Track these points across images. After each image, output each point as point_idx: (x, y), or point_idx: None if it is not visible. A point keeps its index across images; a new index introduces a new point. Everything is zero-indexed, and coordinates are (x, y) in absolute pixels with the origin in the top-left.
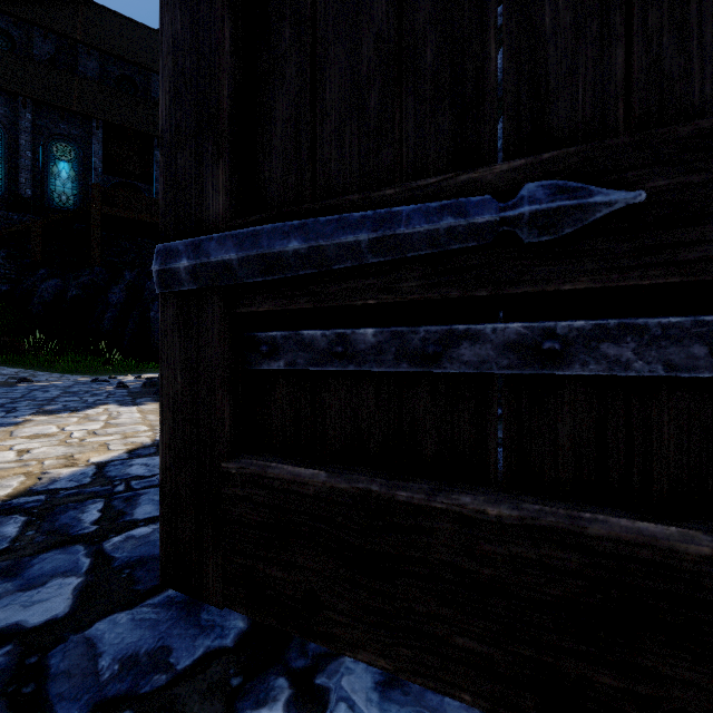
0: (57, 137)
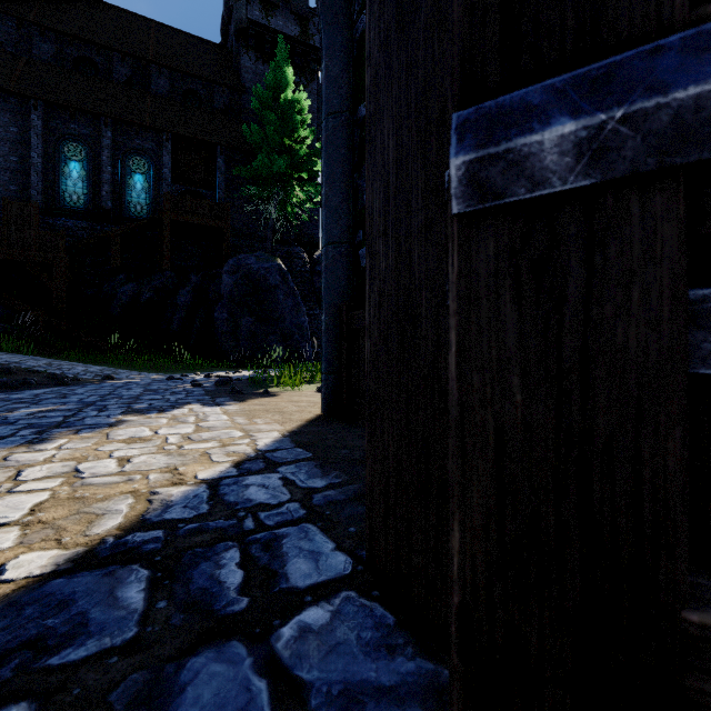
0: (133, 152)
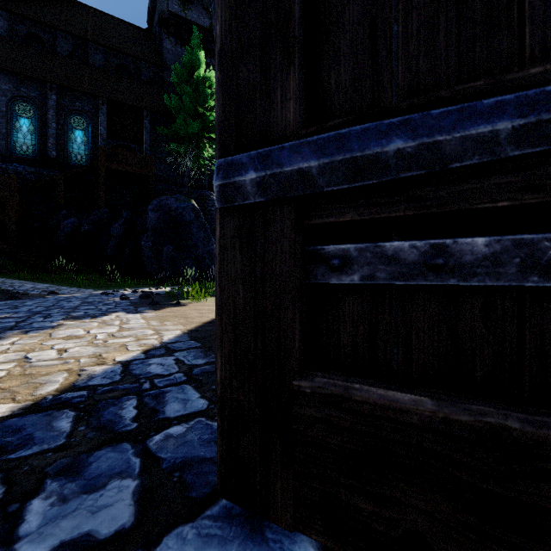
0: (74, 112)
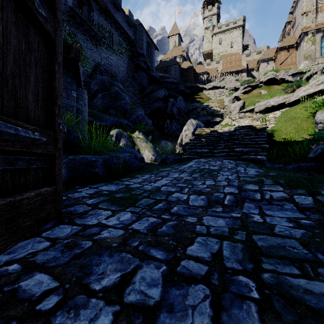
0: None
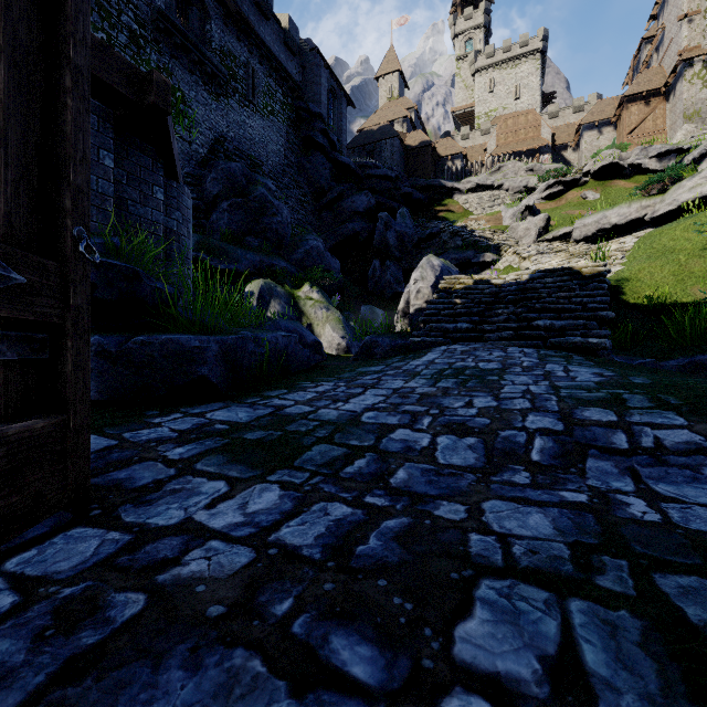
0: None
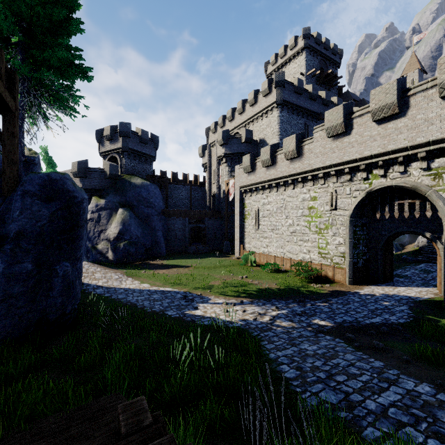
0: None
